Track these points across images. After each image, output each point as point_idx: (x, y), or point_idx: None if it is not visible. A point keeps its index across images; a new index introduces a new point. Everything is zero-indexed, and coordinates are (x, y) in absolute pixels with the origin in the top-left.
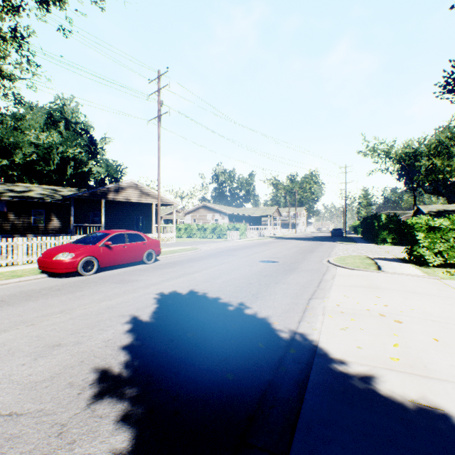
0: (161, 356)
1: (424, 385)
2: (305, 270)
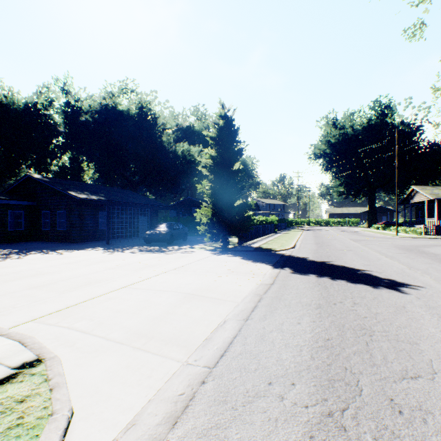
0: (324, 264)
1: (246, 261)
2: (278, 387)
